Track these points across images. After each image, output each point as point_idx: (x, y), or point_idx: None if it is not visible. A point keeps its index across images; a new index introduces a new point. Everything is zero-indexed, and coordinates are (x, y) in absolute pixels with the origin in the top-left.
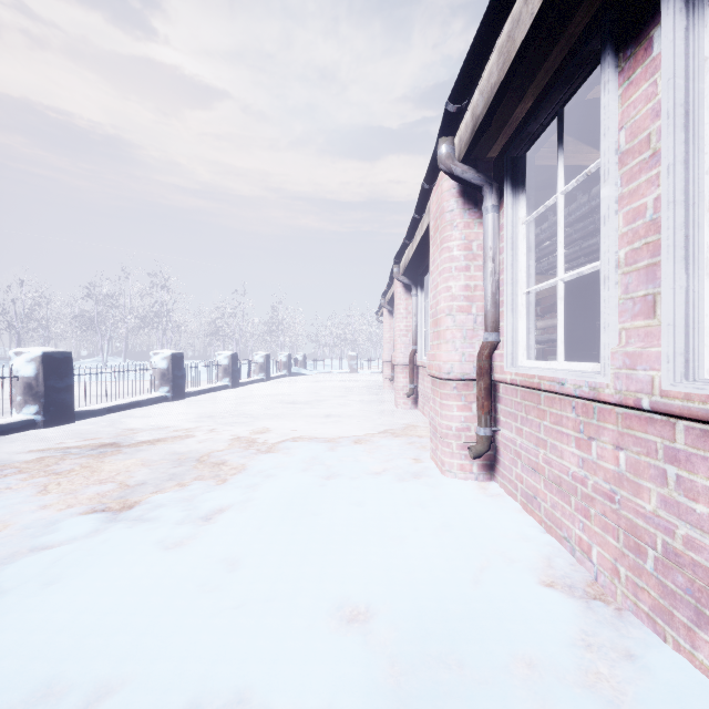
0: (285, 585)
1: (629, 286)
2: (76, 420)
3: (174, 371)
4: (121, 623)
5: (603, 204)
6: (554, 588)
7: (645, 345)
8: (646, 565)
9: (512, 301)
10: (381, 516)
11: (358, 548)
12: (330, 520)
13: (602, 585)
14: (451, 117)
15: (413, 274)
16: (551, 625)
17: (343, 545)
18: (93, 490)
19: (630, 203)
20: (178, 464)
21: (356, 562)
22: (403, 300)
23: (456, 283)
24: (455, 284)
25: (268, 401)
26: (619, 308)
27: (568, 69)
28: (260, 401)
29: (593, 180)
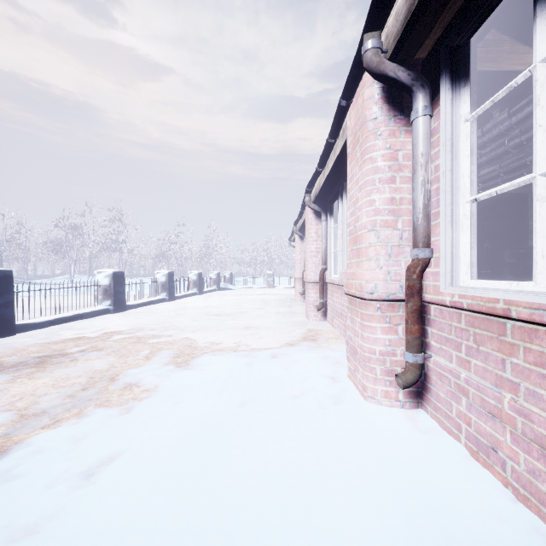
0: None
1: None
2: (18, 332)
3: (115, 287)
4: None
5: None
6: None
7: None
8: None
9: (451, 212)
10: (303, 472)
11: None
12: (240, 480)
13: None
14: None
15: (323, 202)
16: None
17: (255, 539)
18: None
19: None
20: (90, 385)
21: None
22: (314, 225)
23: (381, 195)
24: (379, 197)
25: (197, 313)
26: None
27: None
28: (190, 313)
29: (505, 101)
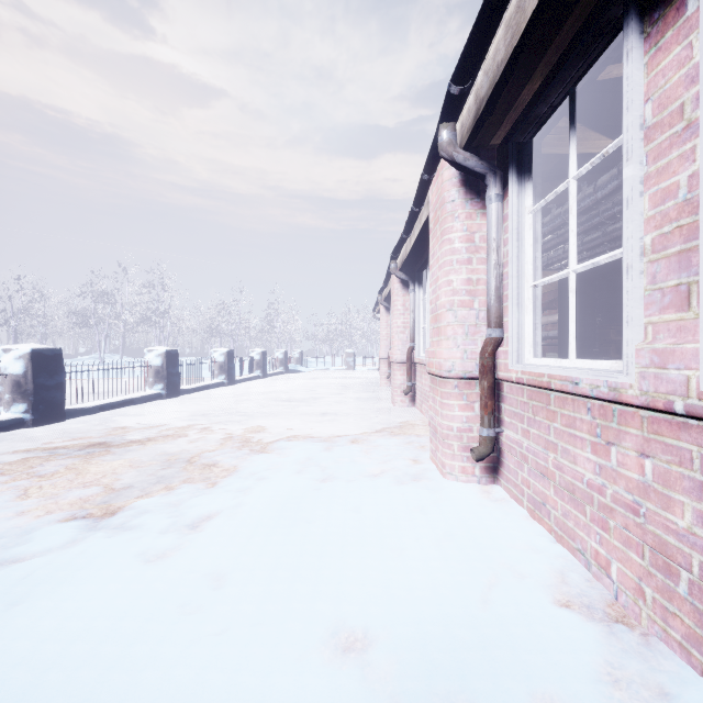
0: (274, 606)
1: (657, 275)
2: (67, 418)
3: (168, 368)
4: (88, 654)
5: (625, 185)
6: (571, 609)
7: (677, 340)
8: (678, 588)
9: (517, 295)
10: (379, 524)
11: (355, 562)
12: (325, 528)
13: (623, 605)
14: (453, 101)
15: (411, 269)
16: (571, 656)
17: (339, 558)
18: (75, 494)
19: (659, 182)
20: (168, 466)
21: (352, 578)
22: (401, 296)
23: (458, 276)
24: (457, 277)
25: (264, 399)
26: (645, 300)
27: (584, 41)
28: (256, 399)
29: (597, 171)
